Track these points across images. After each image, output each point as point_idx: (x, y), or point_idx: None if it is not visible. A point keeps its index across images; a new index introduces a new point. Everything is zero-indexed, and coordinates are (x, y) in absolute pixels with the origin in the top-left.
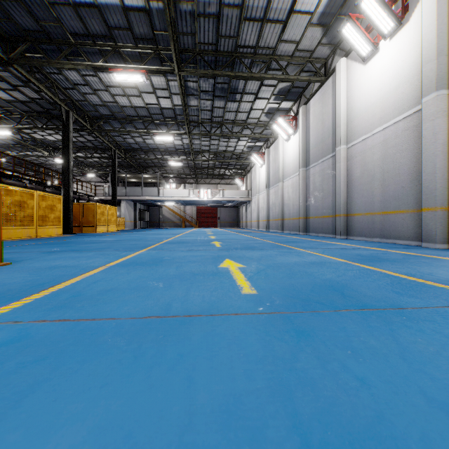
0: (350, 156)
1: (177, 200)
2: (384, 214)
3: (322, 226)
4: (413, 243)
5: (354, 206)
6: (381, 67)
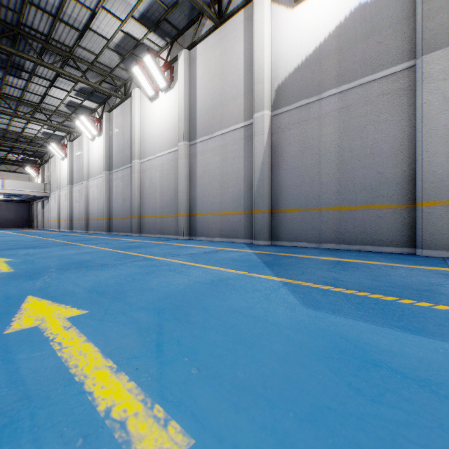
0: (142, 169)
1: None
2: (162, 217)
3: (123, 226)
4: (176, 237)
5: (145, 210)
6: (160, 110)
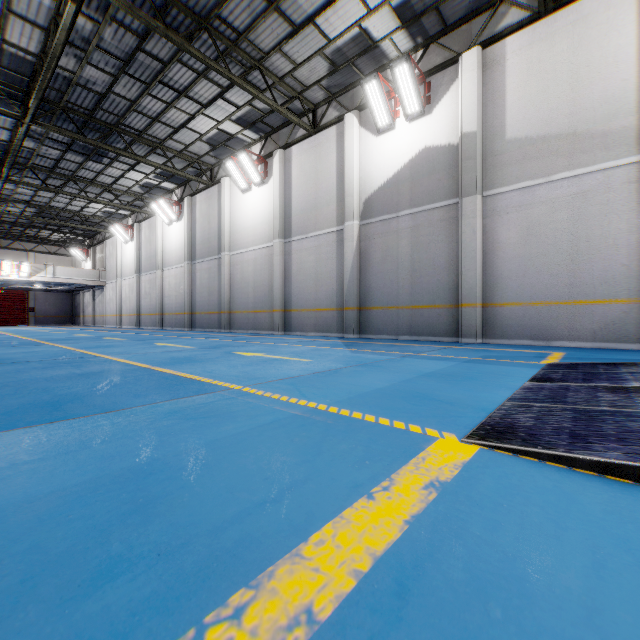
0: (233, 262)
1: None
2: (255, 312)
3: (209, 322)
4: (270, 333)
5: (236, 305)
6: (253, 203)
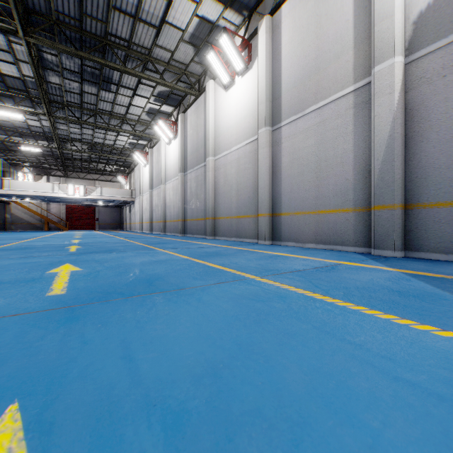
0: (217, 167)
1: (35, 196)
2: (238, 218)
3: (197, 228)
4: (255, 241)
5: (219, 211)
6: (236, 97)
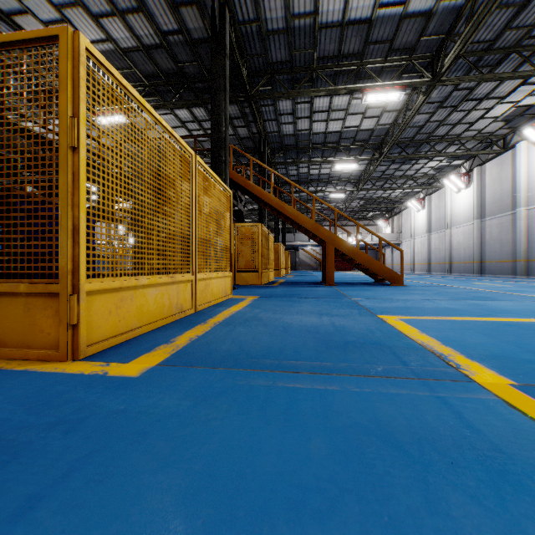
0: (529, 216)
1: None
2: None
3: (499, 269)
4: None
5: (533, 254)
6: None
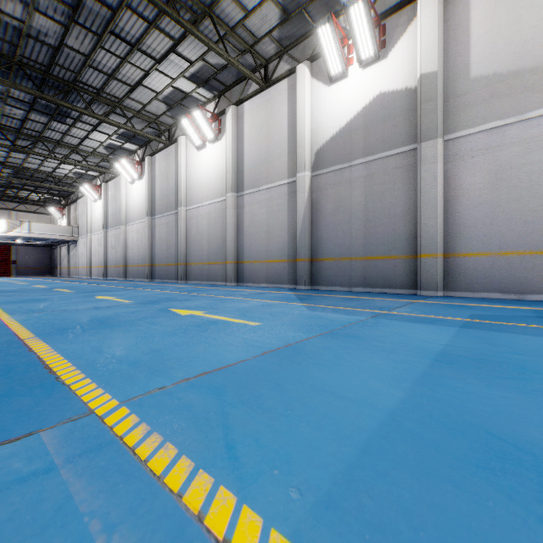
0: (189, 217)
1: None
2: (209, 264)
3: (167, 273)
4: (223, 283)
5: (191, 257)
6: (207, 160)
